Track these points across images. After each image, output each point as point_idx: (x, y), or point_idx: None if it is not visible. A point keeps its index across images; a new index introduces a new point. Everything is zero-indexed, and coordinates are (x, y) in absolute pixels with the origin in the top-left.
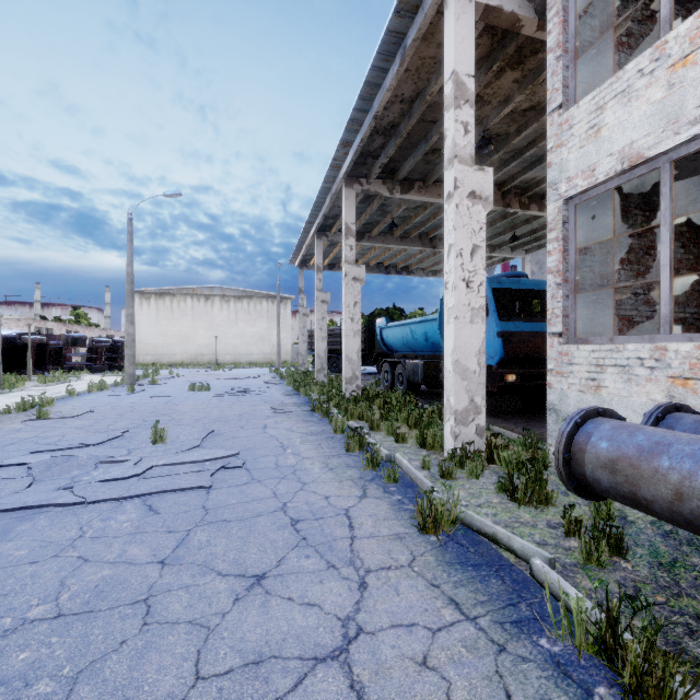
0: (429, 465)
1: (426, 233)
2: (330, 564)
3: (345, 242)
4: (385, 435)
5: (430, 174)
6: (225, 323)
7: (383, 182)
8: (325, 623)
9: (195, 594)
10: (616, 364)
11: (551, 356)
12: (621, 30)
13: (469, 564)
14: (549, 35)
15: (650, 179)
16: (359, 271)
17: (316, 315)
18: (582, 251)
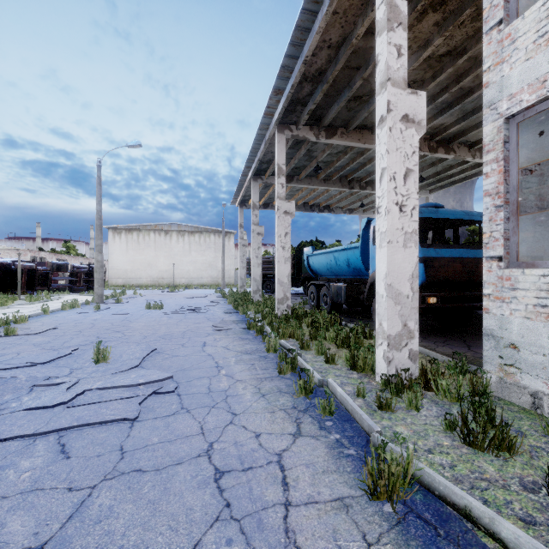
0: (364, 393)
1: (345, 176)
2: None
3: (277, 180)
4: (315, 355)
5: (351, 121)
6: (181, 252)
7: (310, 128)
8: None
9: None
10: None
11: (489, 280)
12: None
13: None
14: None
15: None
16: (289, 206)
17: (253, 245)
18: (522, 171)
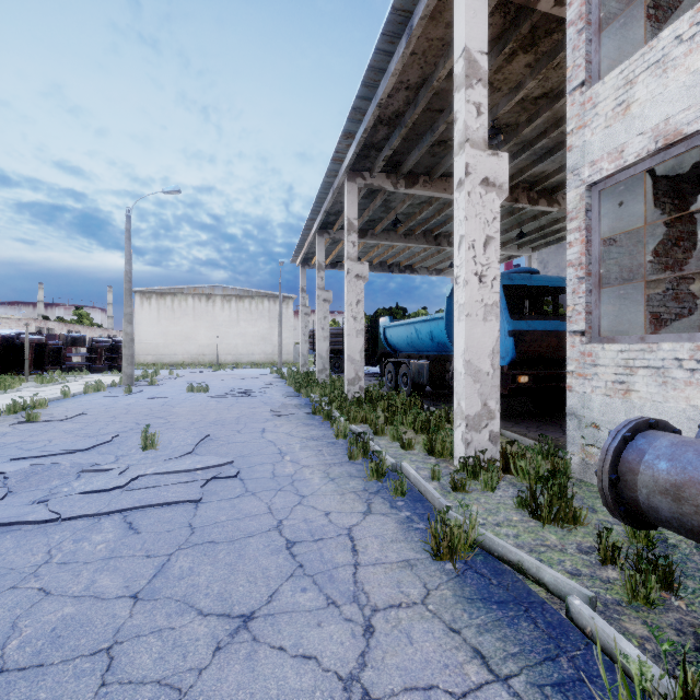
0: (439, 475)
1: (430, 230)
2: (330, 601)
3: (347, 238)
4: (390, 441)
5: (435, 167)
6: (227, 322)
7: (387, 176)
8: (323, 685)
9: (168, 641)
10: (648, 366)
11: (572, 356)
12: (648, 1)
13: (493, 602)
14: (570, 7)
15: (681, 163)
16: (362, 268)
17: (318, 314)
18: (606, 241)
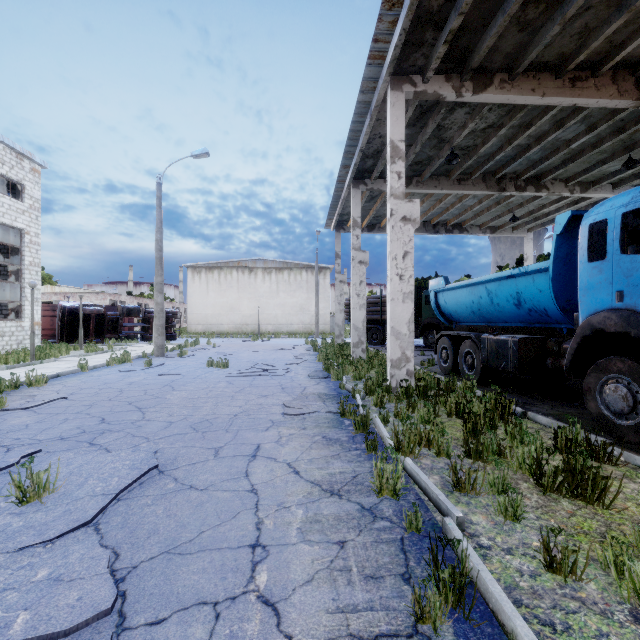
0: None
1: (491, 173)
2: None
3: (390, 167)
4: (496, 517)
5: (522, 54)
6: (267, 294)
7: (446, 78)
8: None
9: None
10: None
11: None
12: None
13: None
14: None
15: None
16: (410, 208)
17: (353, 279)
18: None
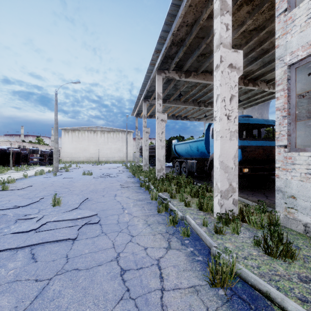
0: (207, 223)
1: (195, 99)
2: None
3: (157, 102)
4: (179, 201)
5: (199, 68)
6: (103, 143)
7: (176, 72)
8: None
9: None
10: None
11: (279, 159)
12: None
13: None
14: None
15: None
16: (164, 116)
17: (143, 139)
18: (298, 96)
